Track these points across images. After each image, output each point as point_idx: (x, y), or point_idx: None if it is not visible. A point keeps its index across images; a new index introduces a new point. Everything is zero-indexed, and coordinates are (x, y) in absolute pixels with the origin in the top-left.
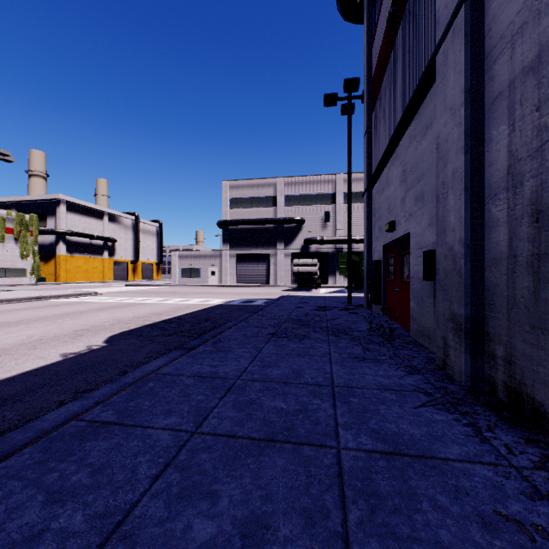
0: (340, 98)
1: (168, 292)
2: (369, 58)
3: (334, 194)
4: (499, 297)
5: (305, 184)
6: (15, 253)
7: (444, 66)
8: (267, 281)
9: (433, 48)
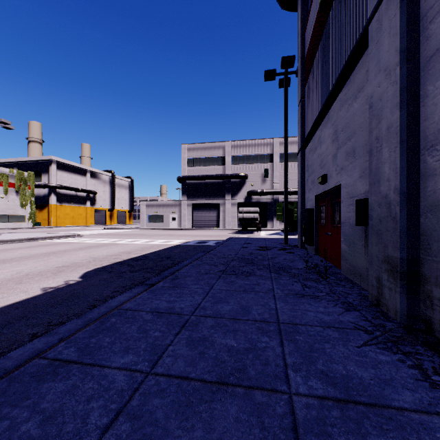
0: (278, 73)
1: (137, 235)
2: (303, 39)
3: (272, 154)
4: (436, 241)
5: (248, 146)
6: (16, 203)
7: (378, 32)
8: (217, 225)
9: (365, 20)
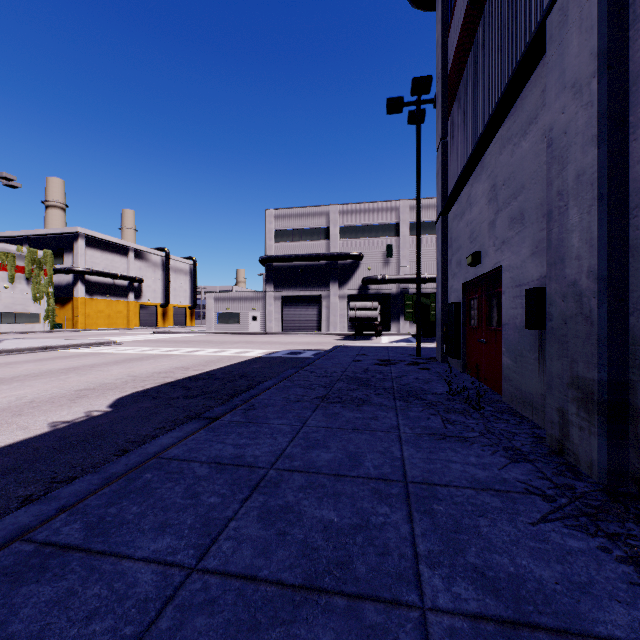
0: (408, 102)
1: (201, 341)
2: (444, 51)
3: (399, 224)
4: None
5: (364, 212)
6: (27, 295)
7: (562, 28)
8: (318, 328)
9: (539, 13)
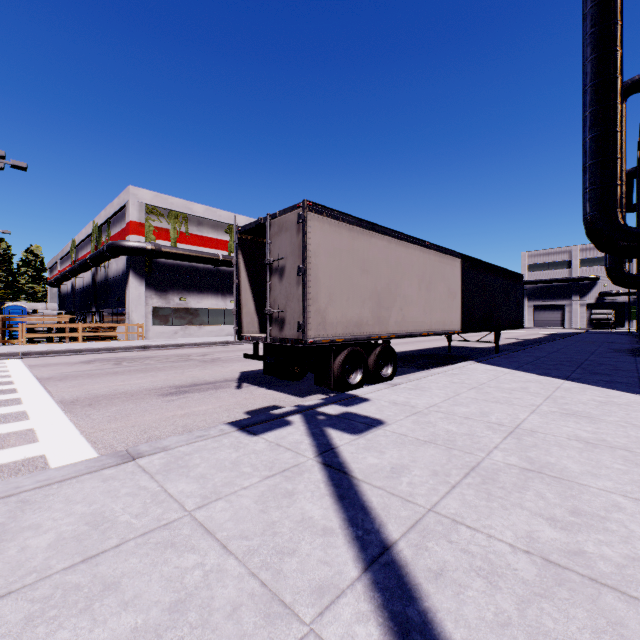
0: None
1: None
2: None
3: None
4: None
5: None
6: None
7: None
8: (561, 325)
9: None
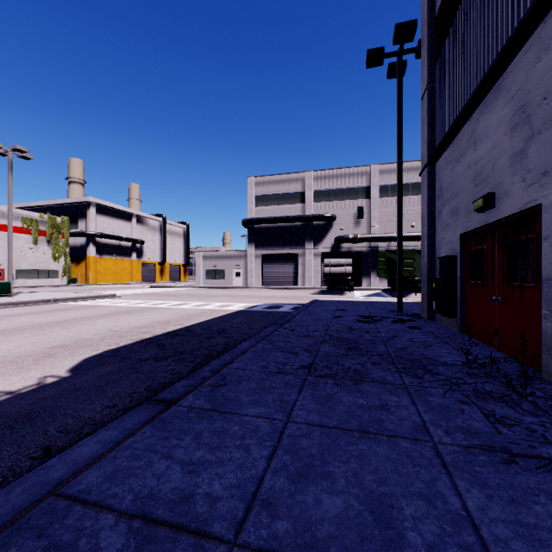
0: (388, 53)
1: (189, 295)
2: None
3: (369, 187)
4: None
5: (336, 177)
6: (48, 255)
7: None
8: (294, 283)
9: None
